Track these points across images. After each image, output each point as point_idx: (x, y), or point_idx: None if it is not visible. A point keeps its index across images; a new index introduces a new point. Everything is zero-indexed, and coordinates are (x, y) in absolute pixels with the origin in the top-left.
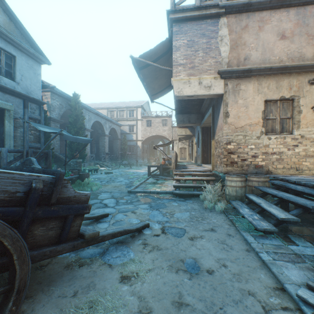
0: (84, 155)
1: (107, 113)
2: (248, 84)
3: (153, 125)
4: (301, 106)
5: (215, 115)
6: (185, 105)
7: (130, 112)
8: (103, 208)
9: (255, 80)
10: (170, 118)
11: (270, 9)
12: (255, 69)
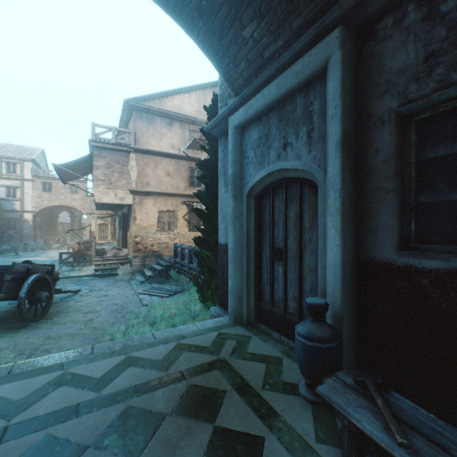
0: None
1: None
2: (149, 200)
3: (56, 190)
4: (178, 216)
5: (130, 213)
6: None
7: (8, 165)
8: None
9: (153, 198)
10: (84, 183)
11: (162, 156)
12: (153, 192)
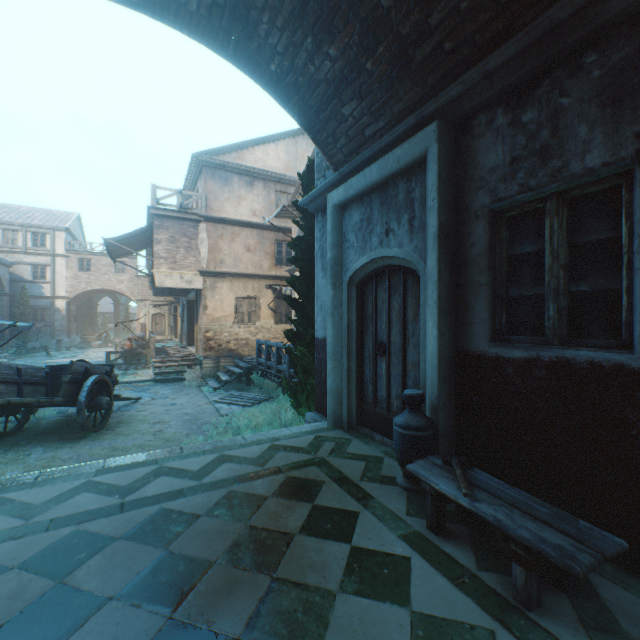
0: None
1: None
2: (224, 283)
3: (97, 269)
4: (262, 304)
5: (199, 301)
6: None
7: (35, 237)
8: None
9: (229, 281)
10: (133, 260)
11: (240, 226)
12: (228, 273)
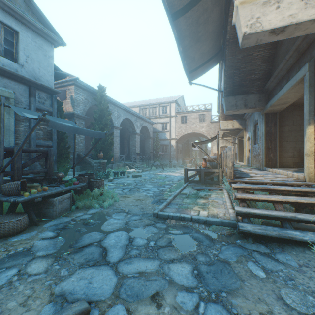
0: (110, 155)
1: (139, 111)
2: None
3: (189, 121)
4: None
5: None
6: (240, 81)
7: (163, 109)
8: (93, 266)
9: None
10: (208, 112)
11: None
12: None
